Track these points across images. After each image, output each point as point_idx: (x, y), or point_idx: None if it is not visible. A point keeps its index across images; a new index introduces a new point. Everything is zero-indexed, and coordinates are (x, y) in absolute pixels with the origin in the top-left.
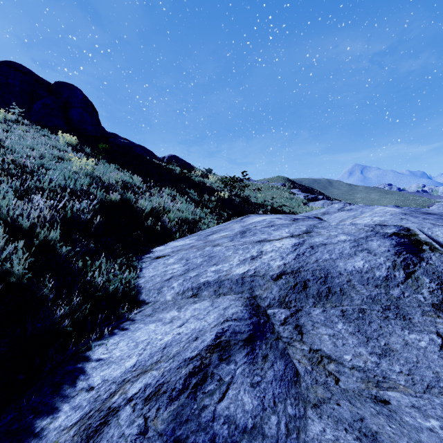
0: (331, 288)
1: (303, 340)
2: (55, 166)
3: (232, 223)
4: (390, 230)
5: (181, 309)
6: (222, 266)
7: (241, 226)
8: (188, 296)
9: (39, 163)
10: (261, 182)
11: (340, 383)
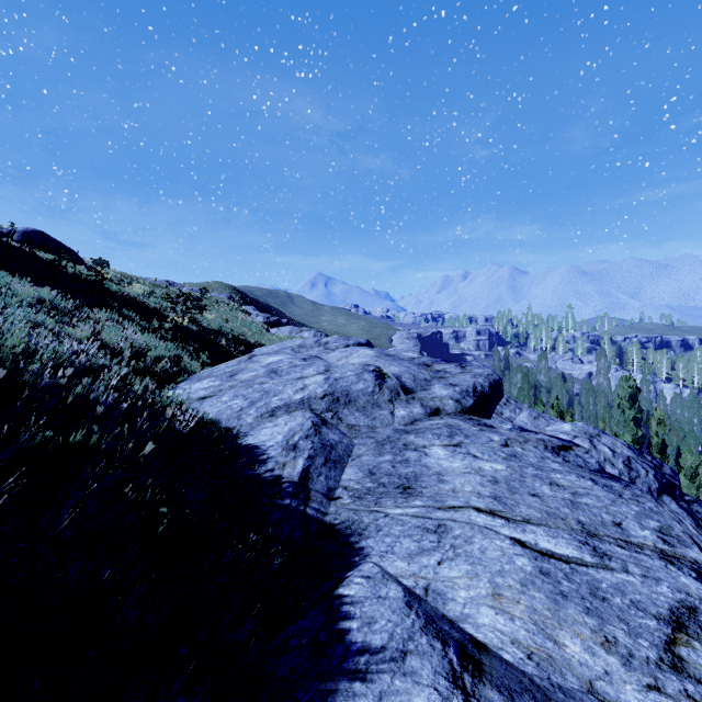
0: (351, 399)
1: (343, 423)
2: None
3: (245, 364)
4: (372, 368)
5: (272, 422)
6: (282, 396)
7: (262, 367)
8: (267, 417)
9: None
10: (195, 290)
11: (361, 431)
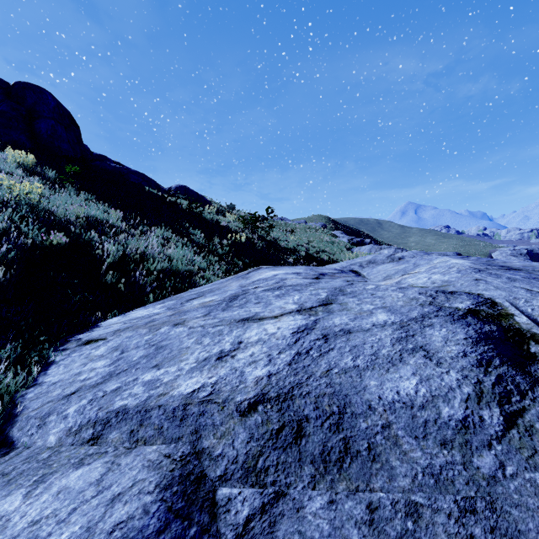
0: (351, 443)
1: None
2: None
3: (232, 280)
4: (462, 303)
5: (38, 485)
6: (165, 371)
7: (240, 286)
8: (84, 439)
9: None
10: (298, 222)
11: None
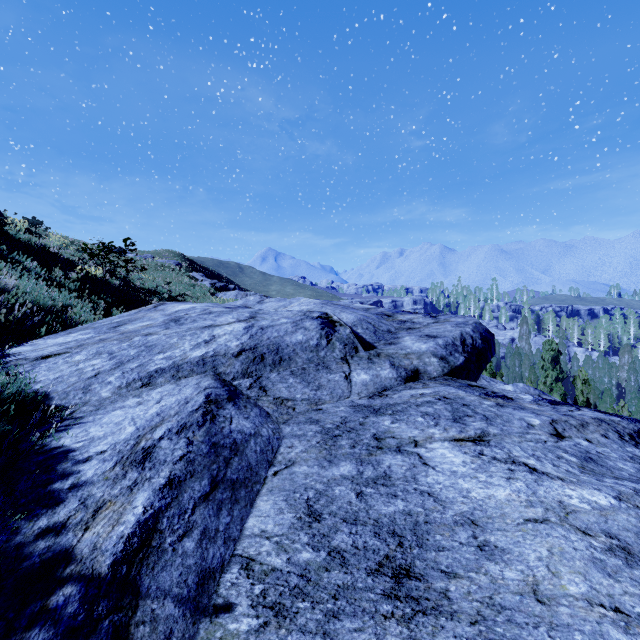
0: (283, 357)
1: (268, 395)
2: None
3: (145, 312)
4: (316, 314)
5: (140, 396)
6: (172, 352)
7: (165, 315)
8: (137, 387)
9: None
10: (142, 256)
11: (296, 409)
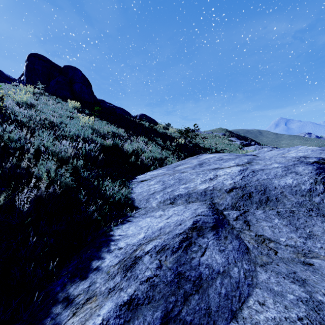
0: (269, 197)
1: (250, 229)
2: (71, 122)
3: (191, 159)
4: (312, 159)
5: (164, 210)
6: (189, 184)
7: (198, 161)
8: (167, 204)
9: (59, 120)
10: (207, 132)
11: (278, 254)
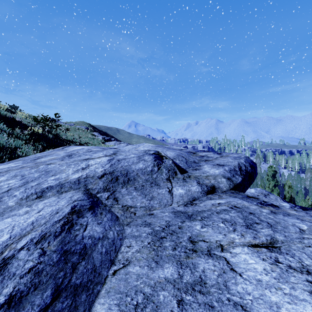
0: (130, 178)
1: (118, 203)
2: None
3: (56, 151)
4: (152, 152)
5: (31, 206)
6: (60, 175)
7: (65, 152)
8: (33, 199)
9: None
10: (69, 124)
11: (136, 214)
